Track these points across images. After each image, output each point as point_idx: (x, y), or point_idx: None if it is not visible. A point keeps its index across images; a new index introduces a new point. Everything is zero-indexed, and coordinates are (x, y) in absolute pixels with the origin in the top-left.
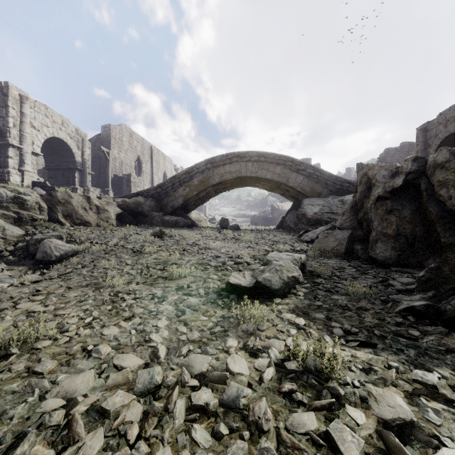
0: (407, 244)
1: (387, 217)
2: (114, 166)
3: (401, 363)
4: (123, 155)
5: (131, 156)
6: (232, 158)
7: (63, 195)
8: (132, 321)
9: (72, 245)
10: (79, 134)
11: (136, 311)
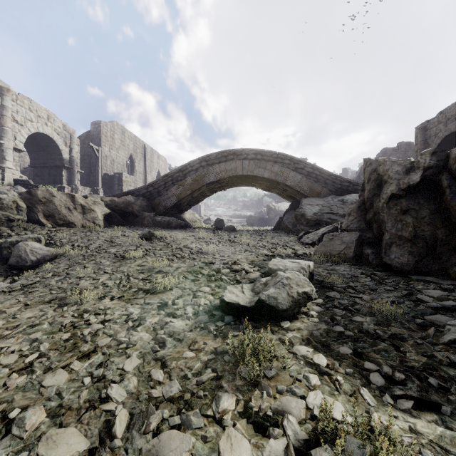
0: (427, 249)
1: (402, 217)
2: (105, 164)
3: None
4: (114, 153)
5: (123, 154)
6: (228, 156)
7: (44, 194)
8: (91, 360)
9: (50, 248)
10: (67, 130)
11: (100, 342)
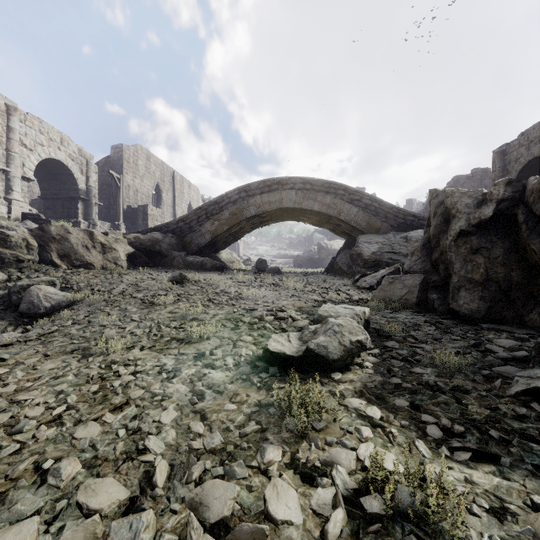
0: (500, 293)
1: (472, 257)
2: (127, 195)
3: None
4: (138, 182)
5: (148, 183)
6: (272, 186)
7: (58, 230)
8: (124, 412)
9: (67, 293)
10: (83, 155)
11: (132, 394)
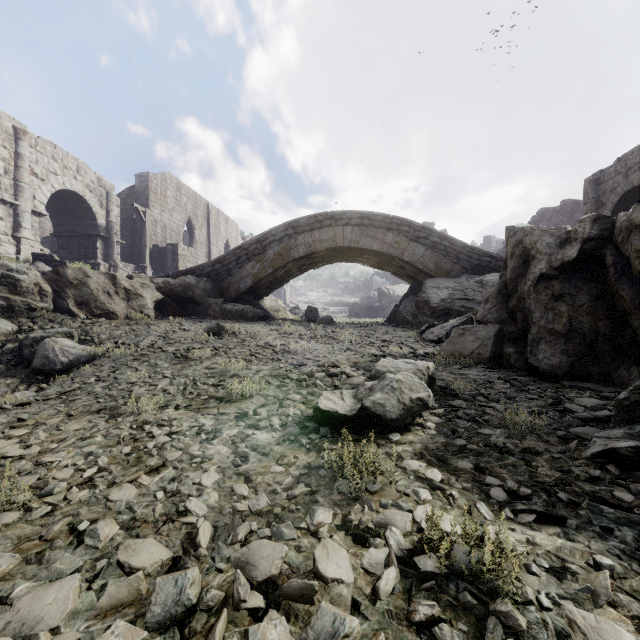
0: (585, 346)
1: (553, 305)
2: (154, 232)
3: (614, 557)
4: (167, 216)
5: (178, 217)
6: (324, 221)
7: (76, 274)
8: (161, 475)
9: (86, 347)
10: (103, 185)
11: (169, 455)
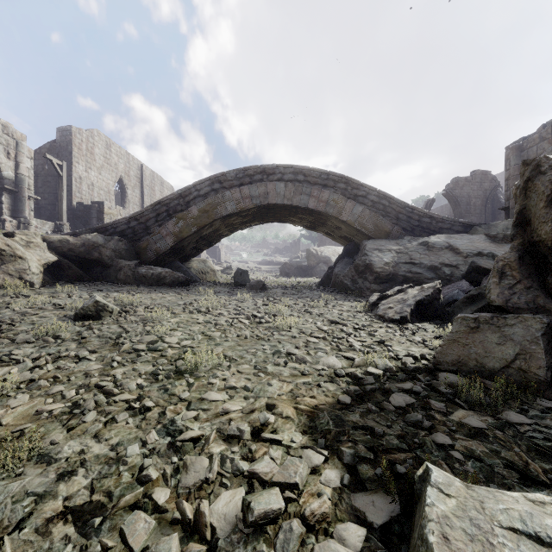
0: None
1: None
2: (79, 189)
3: None
4: (94, 174)
5: (108, 176)
6: (254, 175)
7: None
8: None
9: None
10: (11, 133)
11: None
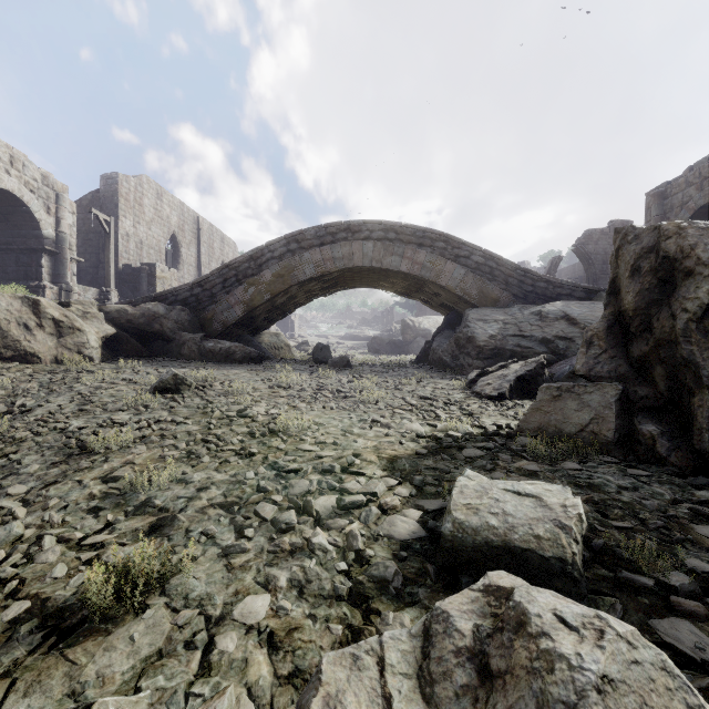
0: None
1: None
2: (126, 248)
3: None
4: (143, 230)
5: (159, 232)
6: (337, 233)
7: None
8: None
9: None
10: (51, 184)
11: None
